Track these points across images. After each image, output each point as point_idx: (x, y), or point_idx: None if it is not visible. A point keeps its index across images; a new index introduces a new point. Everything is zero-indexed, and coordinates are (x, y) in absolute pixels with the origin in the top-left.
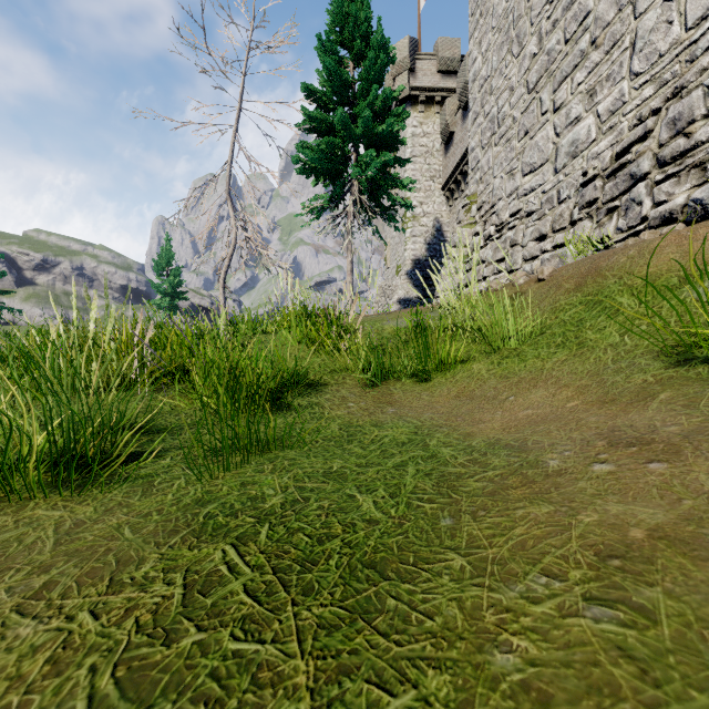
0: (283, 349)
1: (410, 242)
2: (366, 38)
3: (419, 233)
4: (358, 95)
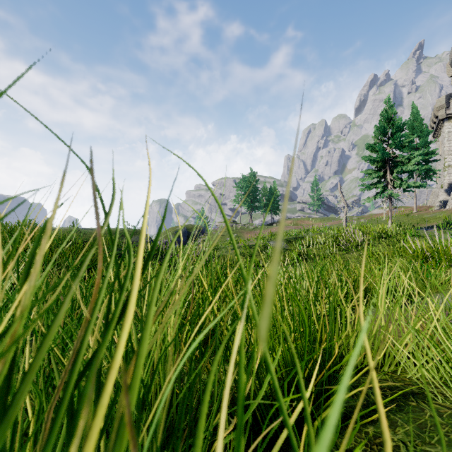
0: (403, 220)
1: (446, 176)
2: (421, 131)
3: (451, 172)
4: (418, 147)
